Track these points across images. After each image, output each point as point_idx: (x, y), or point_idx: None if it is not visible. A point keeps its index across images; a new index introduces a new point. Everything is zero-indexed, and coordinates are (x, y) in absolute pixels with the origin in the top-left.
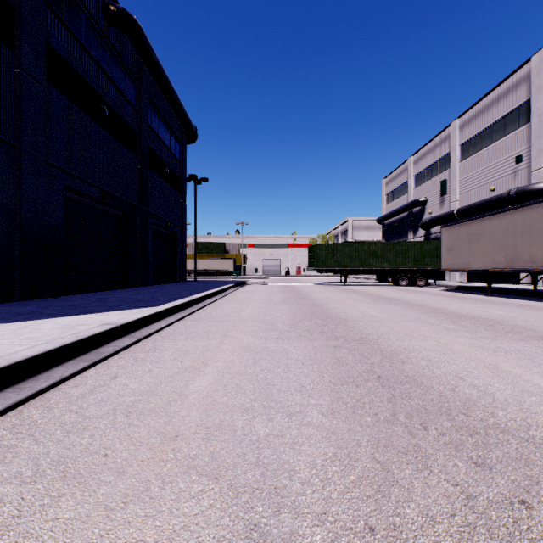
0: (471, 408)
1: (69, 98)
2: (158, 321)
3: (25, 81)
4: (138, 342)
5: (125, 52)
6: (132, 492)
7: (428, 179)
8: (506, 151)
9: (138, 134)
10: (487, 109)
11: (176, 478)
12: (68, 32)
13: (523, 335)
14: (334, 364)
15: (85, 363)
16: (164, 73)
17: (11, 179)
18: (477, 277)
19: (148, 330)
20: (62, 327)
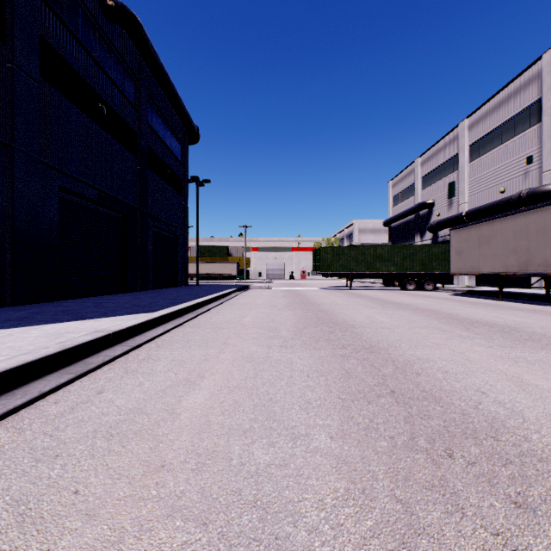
0: (500, 430)
1: (65, 96)
2: (154, 328)
3: (17, 76)
4: (131, 351)
5: (125, 49)
6: (101, 544)
7: (435, 181)
8: (517, 151)
9: (138, 134)
10: (497, 109)
11: (156, 523)
12: (63, 27)
13: (544, 343)
14: (343, 376)
15: (69, 376)
16: (164, 71)
17: (2, 179)
18: (486, 281)
19: (143, 338)
20: (49, 334)
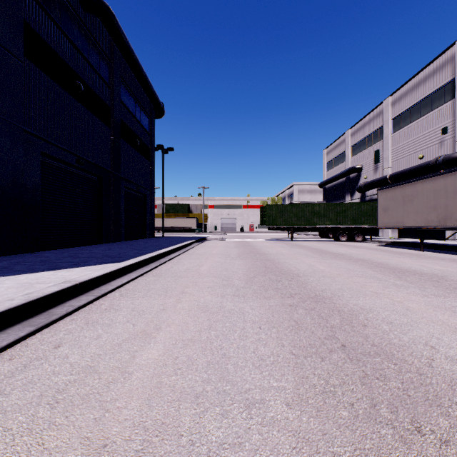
0: None
1: (47, 74)
2: (120, 277)
3: (3, 55)
4: (96, 300)
5: (100, 35)
6: None
7: (363, 149)
8: (433, 124)
9: (111, 108)
10: (416, 88)
11: None
12: (45, 14)
13: None
14: (293, 328)
15: (30, 328)
16: (134, 55)
17: None
18: (407, 234)
19: (109, 287)
20: (20, 285)
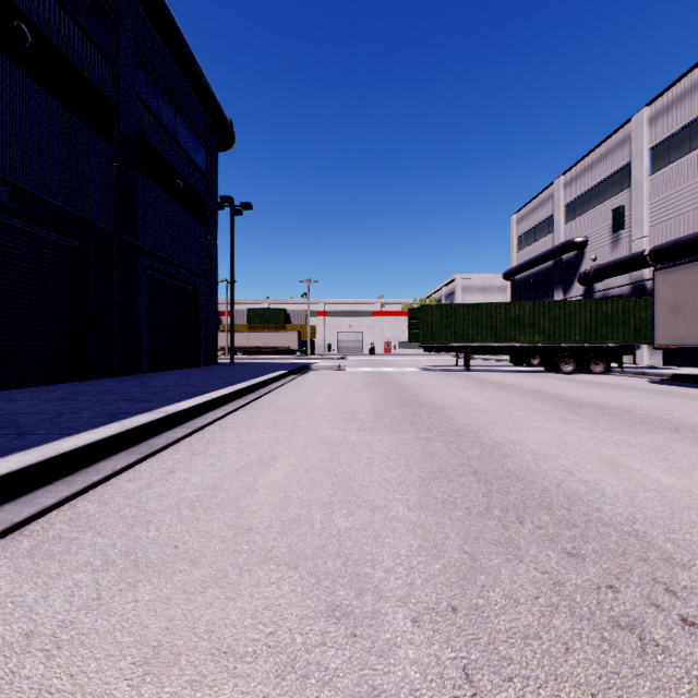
0: None
1: None
2: None
3: None
4: None
5: None
6: None
7: (588, 208)
8: None
9: (114, 105)
10: None
11: None
12: None
13: None
14: None
15: None
16: (163, 3)
17: None
18: (682, 359)
19: None
20: None
